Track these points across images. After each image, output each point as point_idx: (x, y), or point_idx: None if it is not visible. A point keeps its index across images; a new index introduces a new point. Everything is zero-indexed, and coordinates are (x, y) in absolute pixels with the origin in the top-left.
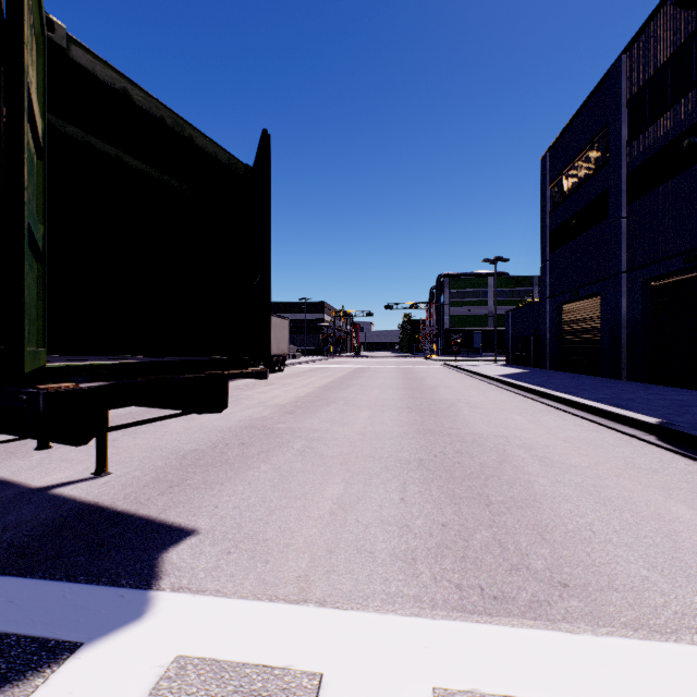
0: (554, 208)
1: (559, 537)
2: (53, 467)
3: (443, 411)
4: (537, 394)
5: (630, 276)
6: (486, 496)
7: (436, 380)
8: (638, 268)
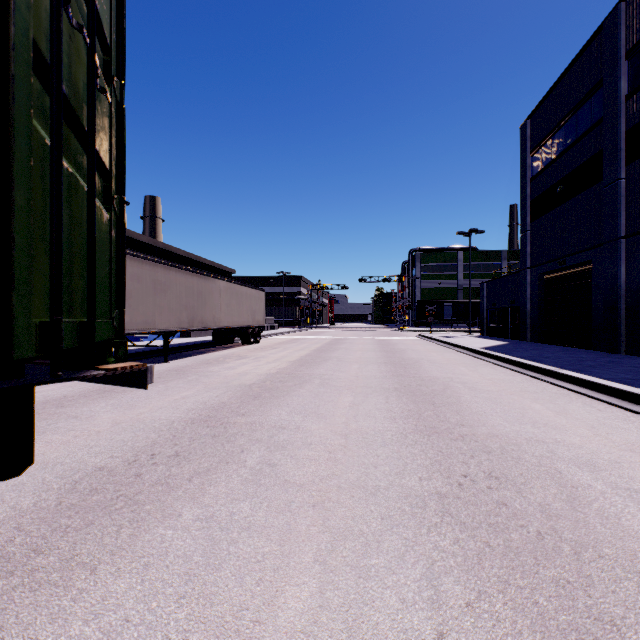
0: (536, 176)
1: None
2: None
3: (439, 395)
4: (539, 372)
5: (630, 241)
6: (612, 624)
7: (416, 353)
8: None
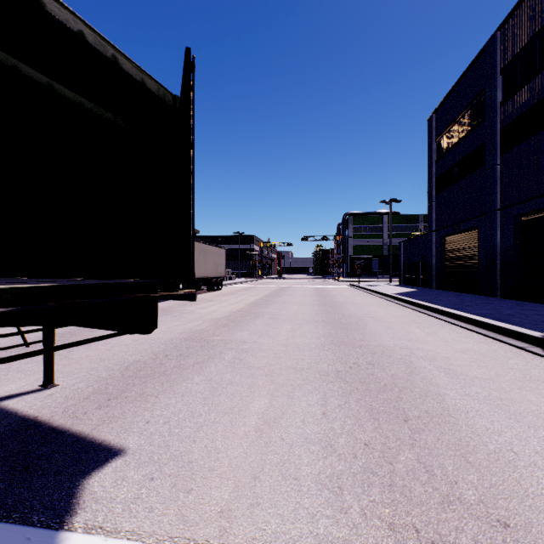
0: (439, 159)
1: (483, 459)
2: (8, 378)
3: (353, 324)
4: (429, 310)
5: (503, 212)
6: (402, 410)
7: (344, 297)
8: (511, 206)
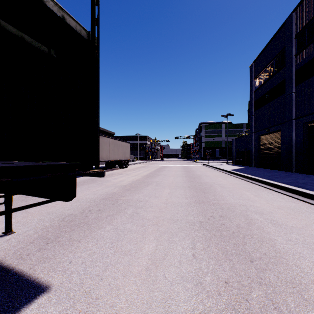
0: (256, 90)
1: None
2: None
3: (207, 189)
4: (253, 180)
5: (296, 121)
6: (248, 252)
7: (200, 172)
8: (301, 117)
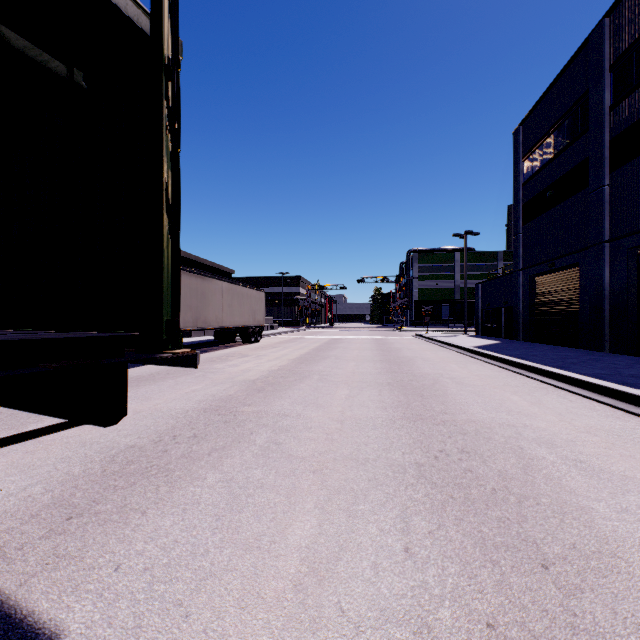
0: (527, 180)
1: None
2: None
3: (428, 388)
4: (524, 368)
5: (613, 245)
6: (533, 542)
7: (411, 352)
8: (624, 236)
